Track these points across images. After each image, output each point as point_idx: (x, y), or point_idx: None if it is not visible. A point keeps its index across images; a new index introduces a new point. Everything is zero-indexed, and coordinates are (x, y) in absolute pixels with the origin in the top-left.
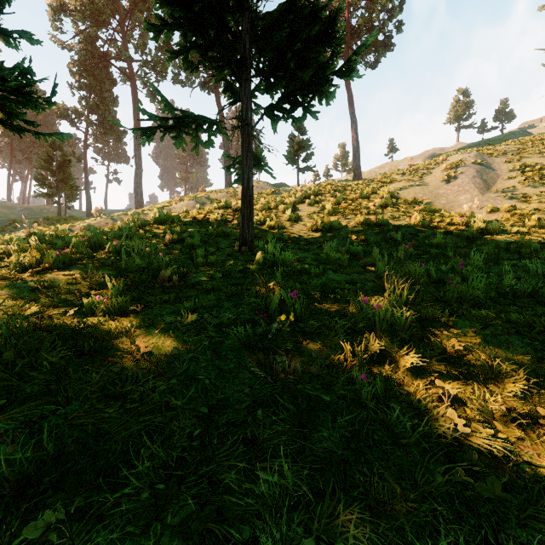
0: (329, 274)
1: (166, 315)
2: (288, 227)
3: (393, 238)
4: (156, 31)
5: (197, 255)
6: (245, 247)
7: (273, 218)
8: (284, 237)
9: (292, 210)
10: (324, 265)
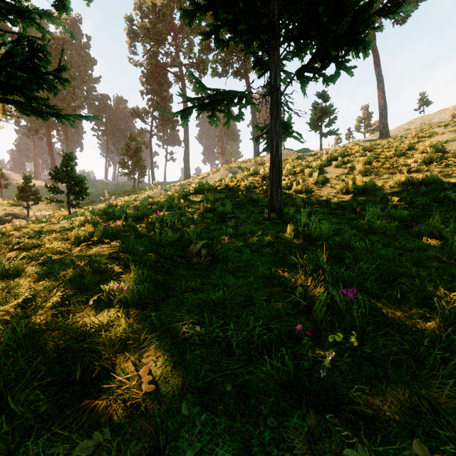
0: (379, 249)
1: (184, 315)
2: (315, 191)
3: (450, 198)
4: (190, 16)
5: (227, 225)
6: (274, 214)
7: (300, 182)
8: (313, 201)
9: (318, 173)
10: (369, 236)
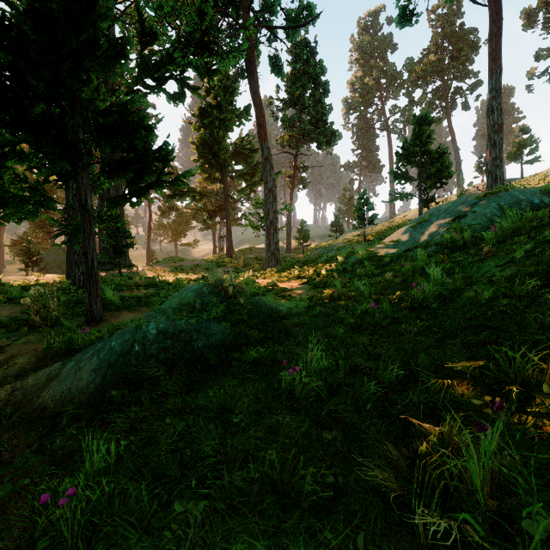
0: None
1: None
2: None
3: None
4: (392, 181)
5: None
6: None
7: None
8: None
9: None
10: None
